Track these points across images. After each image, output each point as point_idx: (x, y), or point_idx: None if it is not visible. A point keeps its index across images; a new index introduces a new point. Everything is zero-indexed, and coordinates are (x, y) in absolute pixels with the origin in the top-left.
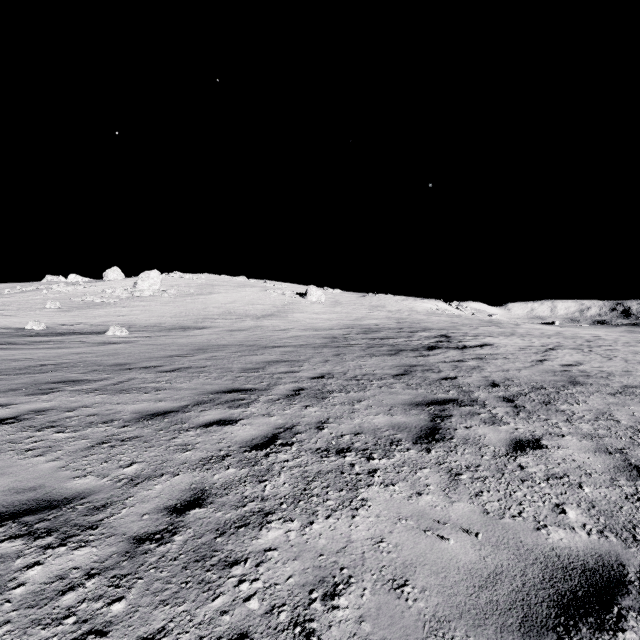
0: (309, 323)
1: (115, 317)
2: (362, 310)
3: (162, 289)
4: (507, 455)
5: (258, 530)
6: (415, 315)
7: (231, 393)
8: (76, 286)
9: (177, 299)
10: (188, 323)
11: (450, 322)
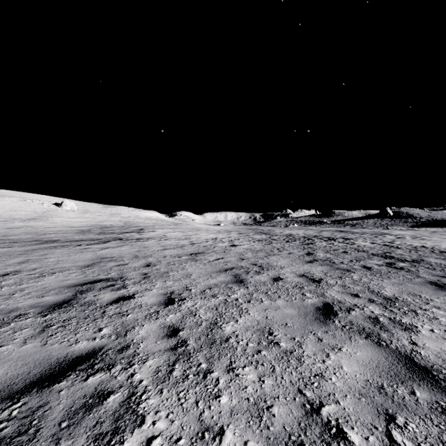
0: (66, 224)
1: None
2: (104, 216)
3: None
4: (115, 243)
5: (68, 248)
6: (137, 219)
7: (46, 242)
8: None
9: None
10: None
11: (154, 223)
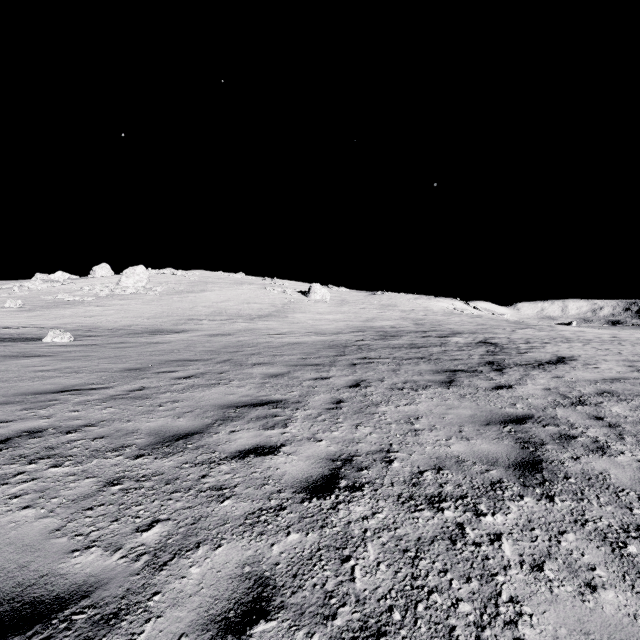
0: (312, 325)
1: (80, 318)
2: (372, 310)
3: (148, 286)
4: None
5: None
6: (432, 315)
7: None
8: (53, 283)
9: (163, 297)
10: (165, 325)
11: (476, 323)
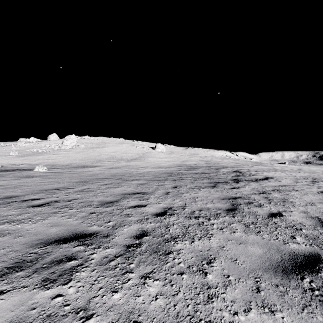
0: (156, 163)
1: (47, 160)
2: (186, 156)
3: (77, 145)
4: None
5: None
6: (215, 159)
7: (68, 243)
8: (30, 143)
9: (84, 150)
10: (87, 163)
11: (235, 163)
